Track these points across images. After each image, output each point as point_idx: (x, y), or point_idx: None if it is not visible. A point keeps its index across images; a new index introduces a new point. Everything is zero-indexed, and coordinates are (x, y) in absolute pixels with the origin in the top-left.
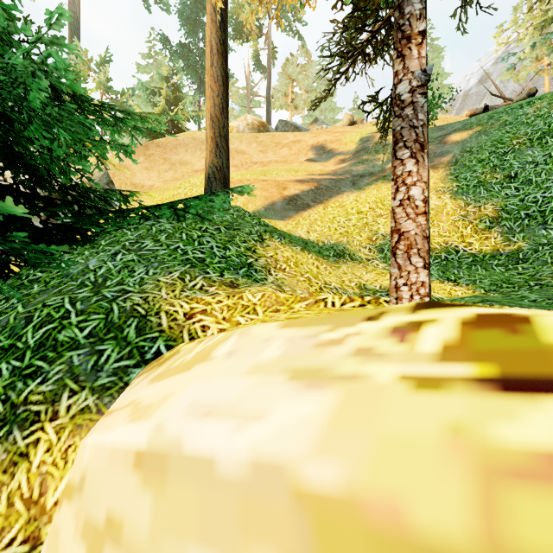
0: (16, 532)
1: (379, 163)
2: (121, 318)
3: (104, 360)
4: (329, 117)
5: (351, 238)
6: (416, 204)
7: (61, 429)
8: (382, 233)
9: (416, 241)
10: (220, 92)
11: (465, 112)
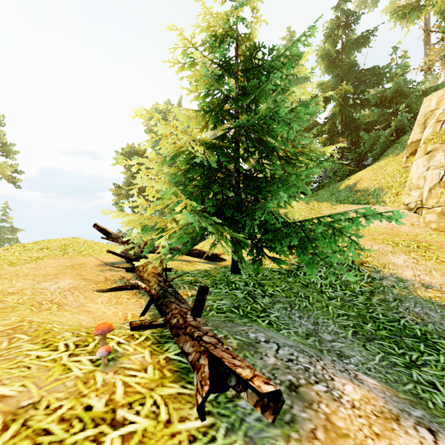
0: None
1: None
2: None
3: None
4: None
5: None
6: None
7: None
8: None
9: None
10: None
11: None
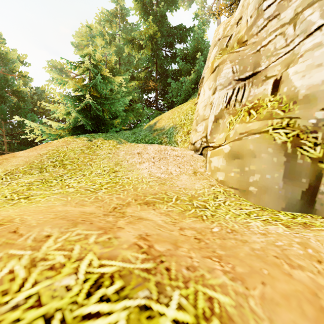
0: None
1: None
2: None
3: None
4: None
5: None
6: None
7: None
8: None
9: None
10: None
11: None
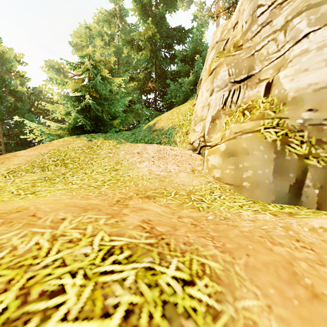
0: None
1: None
2: None
3: None
4: None
5: None
6: None
7: None
8: None
9: None
10: None
11: None
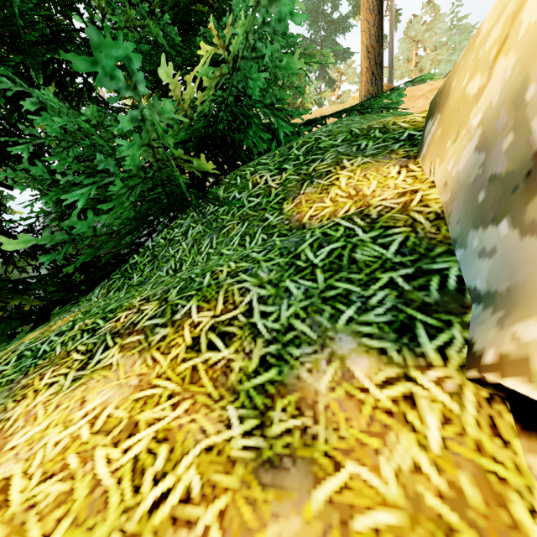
0: (348, 208)
1: None
2: (363, 132)
3: (363, 146)
4: None
5: None
6: None
7: (353, 171)
8: None
9: None
10: (376, 22)
11: None
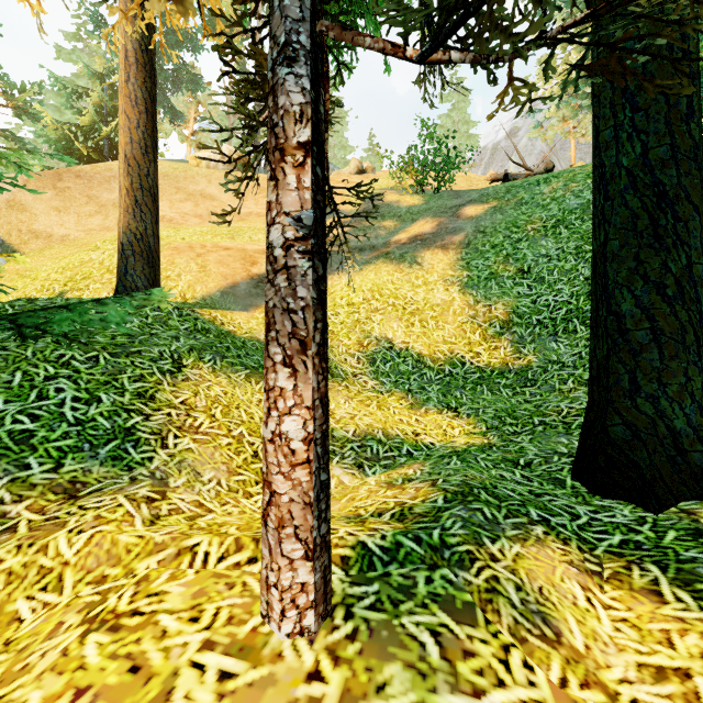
0: None
1: (384, 233)
2: None
3: None
4: (339, 156)
5: (336, 341)
6: (291, 447)
7: None
8: (376, 336)
9: (291, 513)
10: (142, 123)
11: (490, 172)
